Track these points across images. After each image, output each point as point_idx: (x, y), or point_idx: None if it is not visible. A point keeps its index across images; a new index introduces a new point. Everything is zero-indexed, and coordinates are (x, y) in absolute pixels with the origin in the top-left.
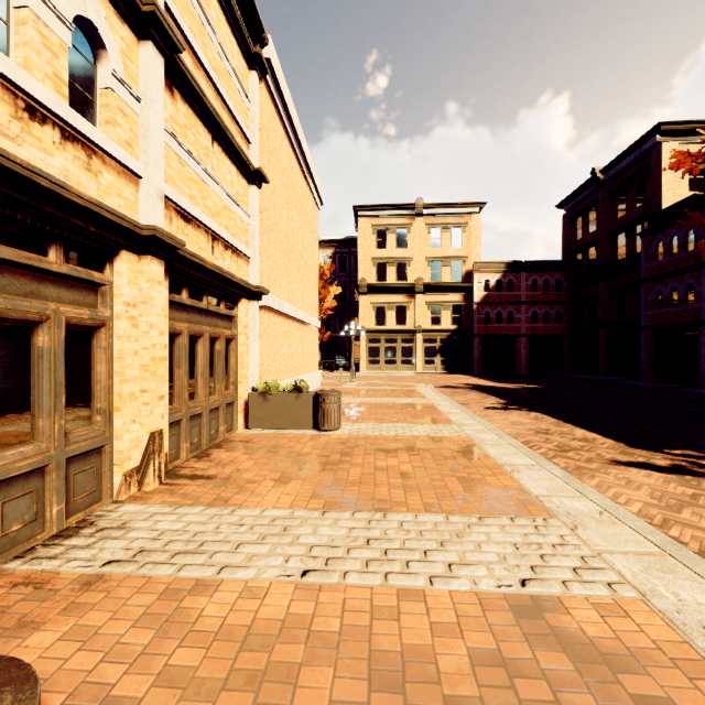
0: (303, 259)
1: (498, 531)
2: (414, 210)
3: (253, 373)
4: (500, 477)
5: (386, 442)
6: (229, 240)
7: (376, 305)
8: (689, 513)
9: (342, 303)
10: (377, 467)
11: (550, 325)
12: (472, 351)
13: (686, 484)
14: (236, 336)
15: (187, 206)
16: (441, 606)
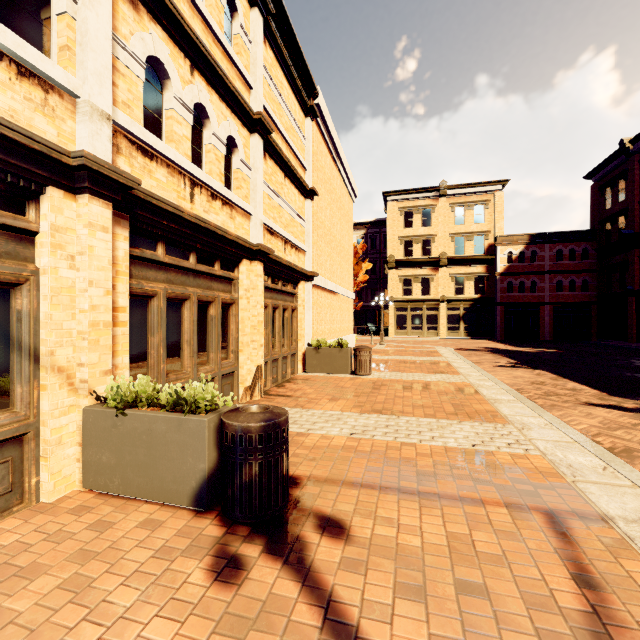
0: (341, 245)
1: (469, 427)
2: (438, 192)
3: (308, 334)
4: (484, 405)
5: (404, 383)
6: (294, 242)
7: (403, 278)
8: (621, 432)
9: (372, 277)
10: (396, 396)
11: (576, 293)
12: (494, 319)
13: (638, 418)
14: (297, 307)
15: (273, 225)
16: (424, 449)
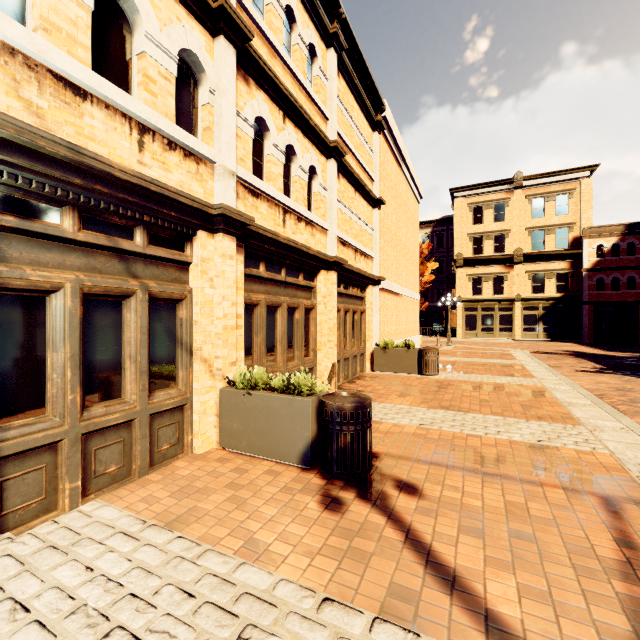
0: (406, 247)
1: (536, 426)
2: (513, 184)
3: (376, 335)
4: (556, 408)
5: (472, 384)
6: (363, 250)
7: (472, 277)
8: None
9: (438, 276)
10: (463, 396)
11: None
12: (580, 319)
13: None
14: (365, 310)
15: (345, 237)
16: (489, 441)
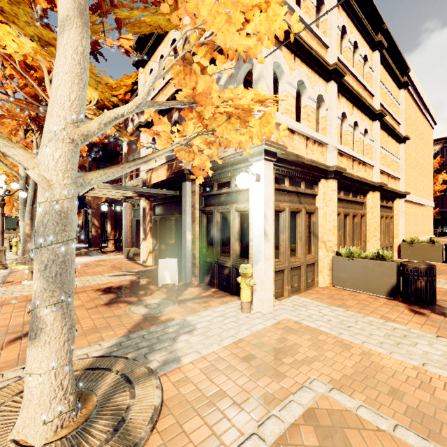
0: (422, 166)
1: None
2: None
3: (401, 233)
4: None
5: None
6: (393, 175)
7: None
8: None
9: None
10: None
11: None
12: None
13: None
14: (393, 216)
15: (383, 168)
16: None
